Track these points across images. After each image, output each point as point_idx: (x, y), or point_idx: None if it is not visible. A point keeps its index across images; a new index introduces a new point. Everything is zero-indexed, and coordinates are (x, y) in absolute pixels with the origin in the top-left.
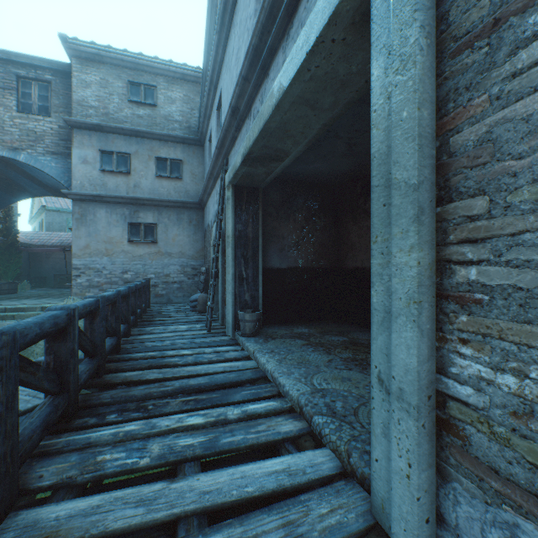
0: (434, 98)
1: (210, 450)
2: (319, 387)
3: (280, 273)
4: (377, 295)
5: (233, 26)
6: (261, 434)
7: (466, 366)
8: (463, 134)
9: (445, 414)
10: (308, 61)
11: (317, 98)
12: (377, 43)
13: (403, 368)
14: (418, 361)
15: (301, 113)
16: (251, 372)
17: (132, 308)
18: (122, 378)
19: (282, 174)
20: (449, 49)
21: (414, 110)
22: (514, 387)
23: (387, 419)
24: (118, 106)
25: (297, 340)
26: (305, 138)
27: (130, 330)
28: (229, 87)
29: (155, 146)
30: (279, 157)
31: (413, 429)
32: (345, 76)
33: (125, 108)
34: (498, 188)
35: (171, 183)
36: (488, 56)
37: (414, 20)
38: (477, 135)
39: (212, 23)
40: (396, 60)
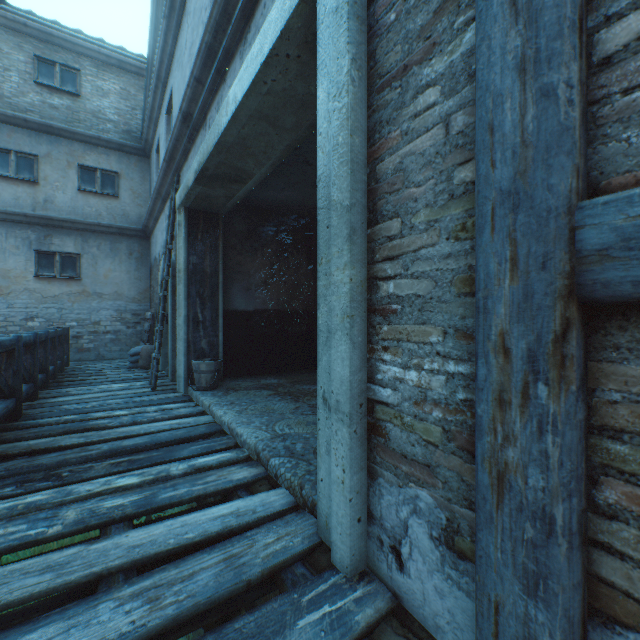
0: (366, 128)
1: (145, 508)
2: (281, 432)
3: (246, 316)
4: (323, 316)
5: (186, 14)
6: (209, 484)
7: (387, 371)
8: (385, 163)
9: (374, 419)
10: (264, 73)
11: (277, 115)
12: (323, 67)
13: (340, 381)
14: (350, 372)
15: (261, 129)
16: (205, 427)
17: (40, 363)
18: (23, 447)
19: (248, 200)
20: (376, 84)
21: (347, 136)
22: (416, 380)
23: (330, 435)
24: (18, 87)
25: (263, 390)
26: (269, 159)
27: (38, 392)
28: (181, 87)
29: (79, 150)
30: (241, 178)
31: (346, 436)
32: (305, 96)
33: (30, 92)
34: (407, 212)
35: (103, 202)
36: (401, 97)
37: (347, 52)
38: (394, 165)
39: (160, 4)
40: (334, 87)
